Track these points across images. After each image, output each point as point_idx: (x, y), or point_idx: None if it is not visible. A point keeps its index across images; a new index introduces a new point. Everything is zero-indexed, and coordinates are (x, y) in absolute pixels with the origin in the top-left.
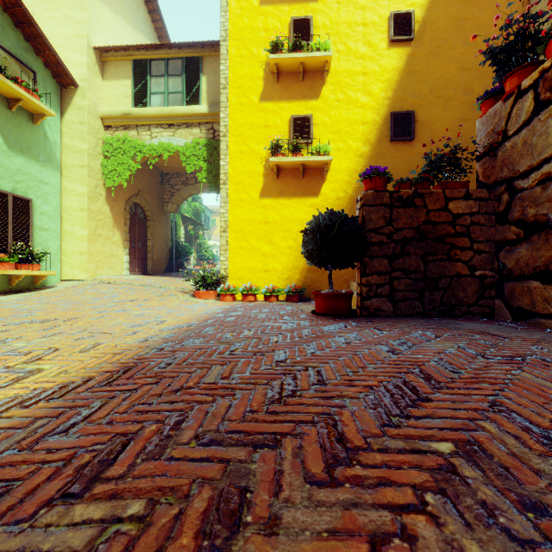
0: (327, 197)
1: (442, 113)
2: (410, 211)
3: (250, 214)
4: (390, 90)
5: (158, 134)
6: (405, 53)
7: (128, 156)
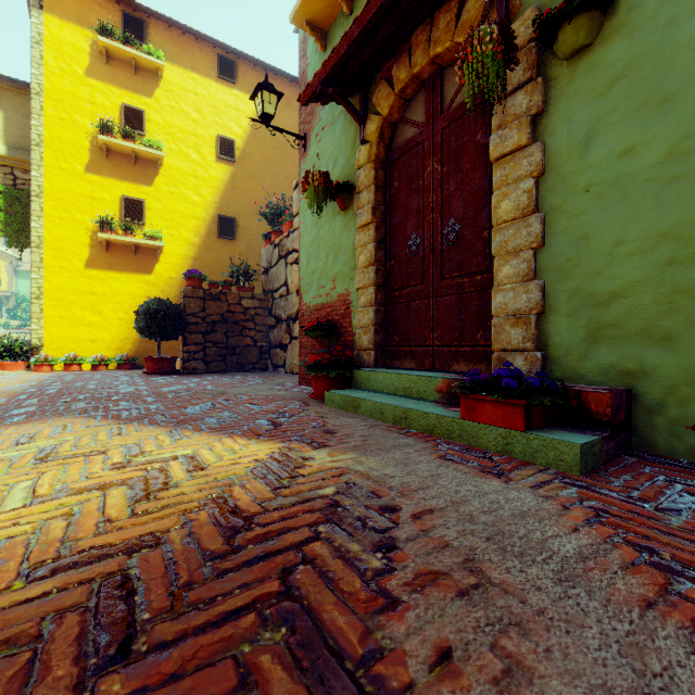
0: (160, 276)
1: (257, 224)
2: (217, 303)
3: (73, 283)
4: (217, 196)
5: None
6: (230, 170)
7: None
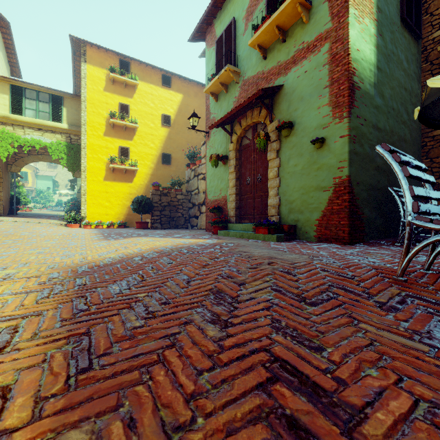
0: (136, 184)
1: (181, 156)
2: (166, 197)
3: (98, 188)
4: (162, 143)
5: (30, 133)
6: (168, 130)
7: (7, 142)
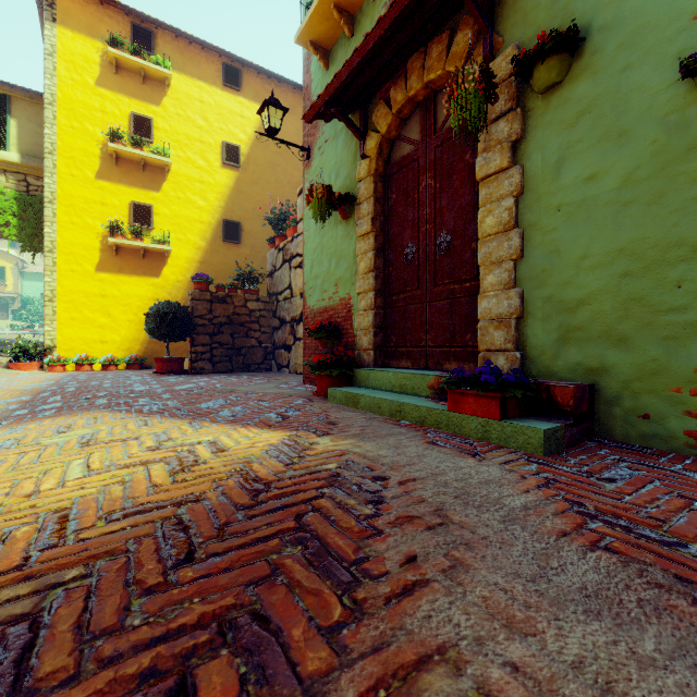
0: (168, 279)
1: (261, 228)
2: (224, 306)
3: (84, 286)
4: (223, 201)
5: None
6: (235, 175)
7: None
